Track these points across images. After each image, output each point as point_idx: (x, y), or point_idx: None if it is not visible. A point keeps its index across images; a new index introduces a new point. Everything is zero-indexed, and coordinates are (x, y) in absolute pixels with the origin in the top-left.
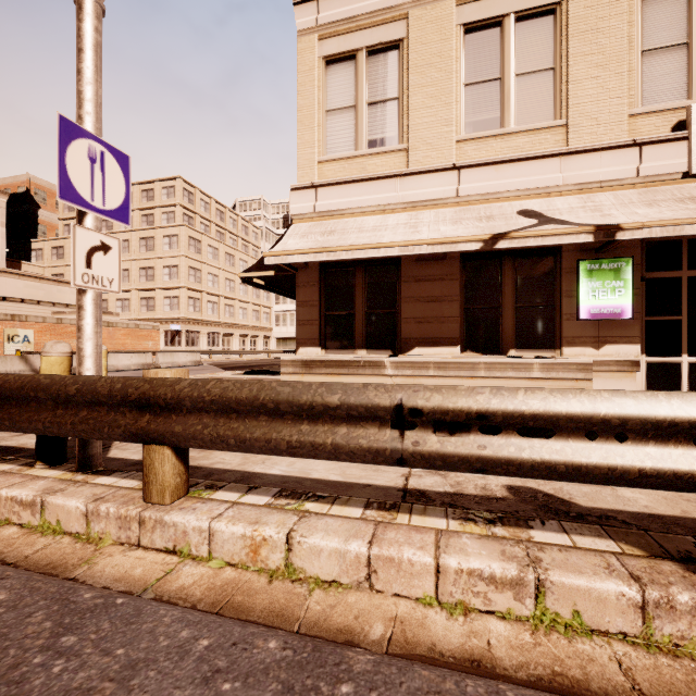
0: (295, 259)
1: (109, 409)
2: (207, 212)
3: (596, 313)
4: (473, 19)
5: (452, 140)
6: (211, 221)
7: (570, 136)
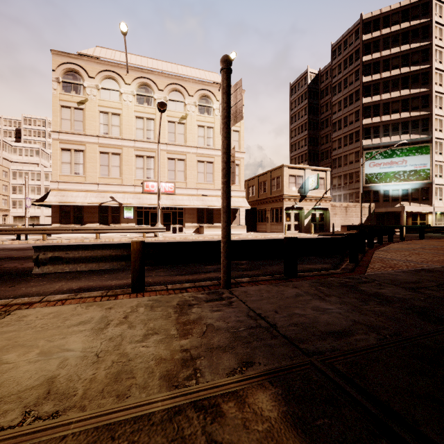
0: (53, 204)
1: (38, 231)
2: None
3: (127, 217)
4: (102, 151)
5: (97, 177)
6: None
7: (123, 181)
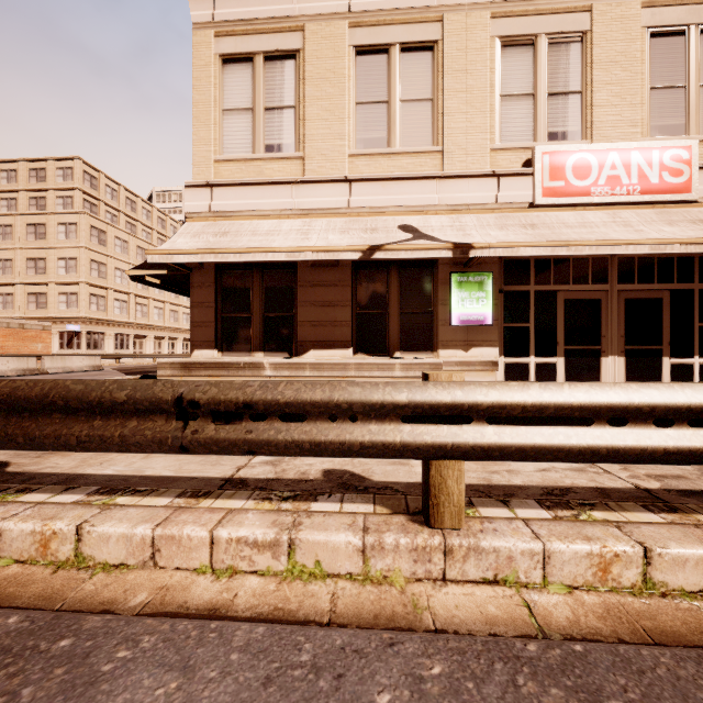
0: (181, 259)
1: None
2: (114, 200)
3: (465, 320)
4: (364, 42)
5: (345, 154)
6: (119, 210)
7: (445, 162)
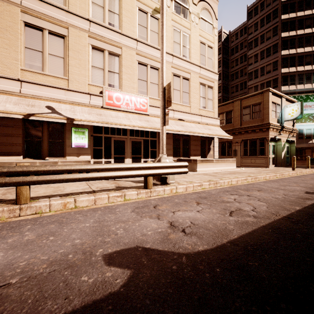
0: None
1: None
2: None
3: (77, 145)
4: (29, 22)
5: (19, 68)
6: None
7: (69, 84)
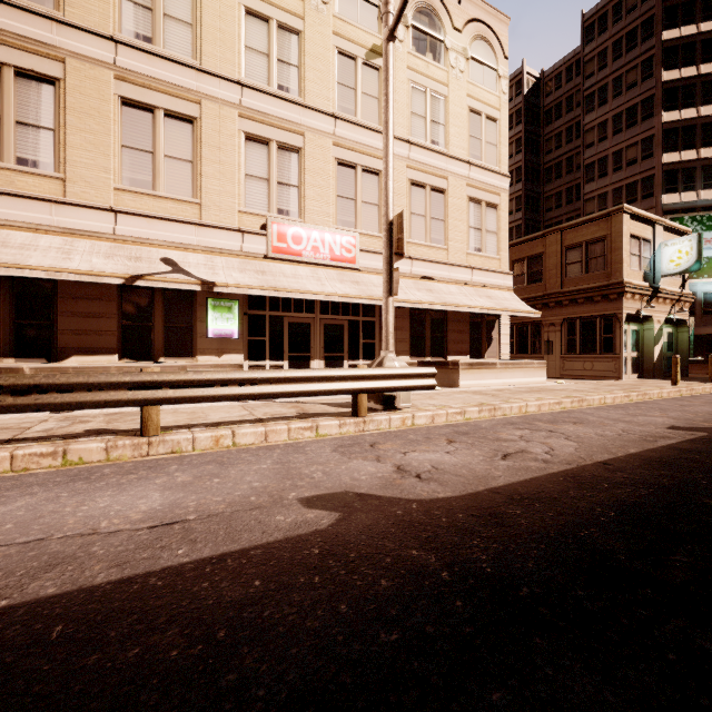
0: None
1: None
2: None
3: (218, 334)
4: (130, 96)
5: (111, 186)
6: None
7: (203, 213)
